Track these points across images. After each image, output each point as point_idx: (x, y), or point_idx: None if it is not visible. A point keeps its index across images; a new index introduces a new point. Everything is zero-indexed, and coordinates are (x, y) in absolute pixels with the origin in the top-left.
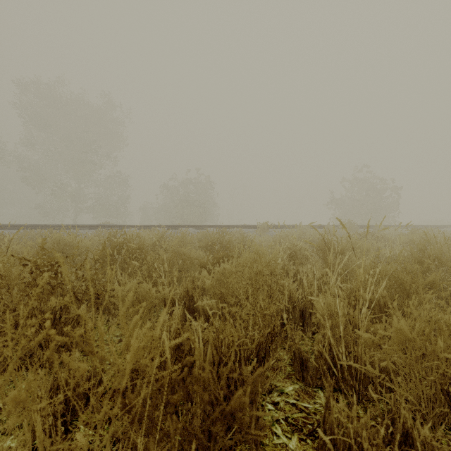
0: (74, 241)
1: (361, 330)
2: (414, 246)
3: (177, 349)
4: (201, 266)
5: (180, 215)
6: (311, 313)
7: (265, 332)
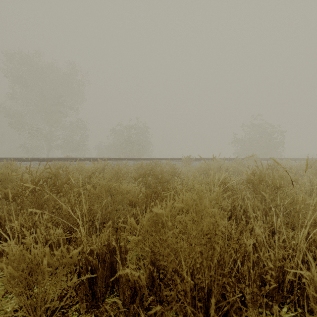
0: (10, 174)
1: None
2: None
3: None
4: (131, 204)
5: (124, 151)
6: (282, 284)
7: None
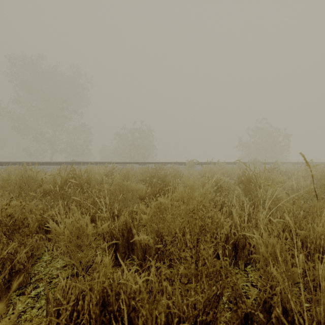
0: (35, 175)
1: (321, 286)
2: (314, 179)
3: (104, 311)
4: (140, 198)
5: (128, 154)
6: (245, 247)
7: (210, 295)
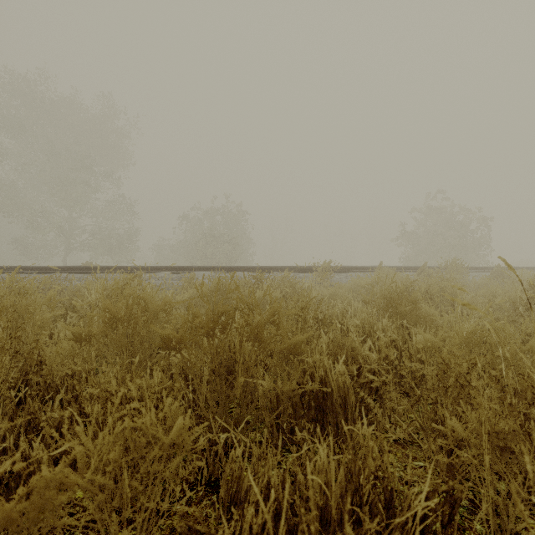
0: None
1: None
2: None
3: None
4: None
5: (202, 253)
6: None
7: None
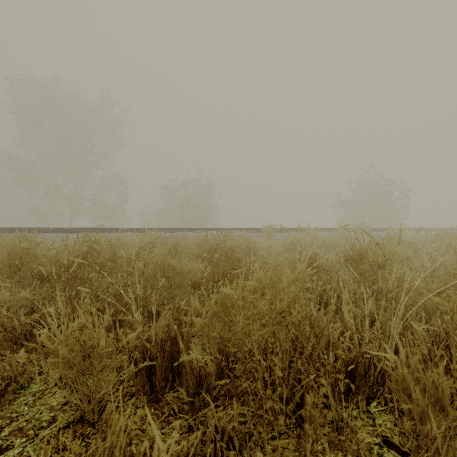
0: (33, 249)
1: None
2: (455, 253)
3: None
4: (193, 286)
5: (180, 217)
6: (368, 372)
7: None
